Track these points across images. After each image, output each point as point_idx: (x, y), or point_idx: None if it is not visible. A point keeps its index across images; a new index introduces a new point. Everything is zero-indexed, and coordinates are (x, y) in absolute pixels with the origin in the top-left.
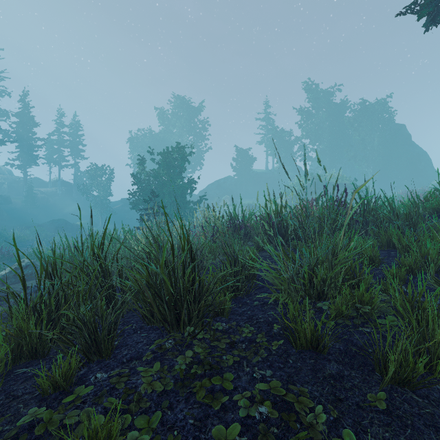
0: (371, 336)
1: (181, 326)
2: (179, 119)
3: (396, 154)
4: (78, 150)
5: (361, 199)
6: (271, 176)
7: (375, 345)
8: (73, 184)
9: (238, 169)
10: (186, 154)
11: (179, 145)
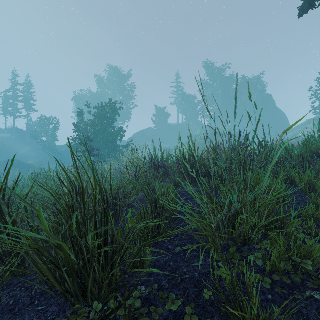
0: (319, 301)
1: (89, 296)
2: (113, 84)
3: (266, 114)
4: (30, 104)
5: (260, 143)
6: (181, 128)
7: None
8: (26, 131)
9: (157, 122)
10: (117, 108)
11: (111, 101)
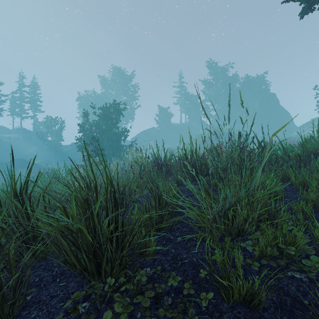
0: (300, 281)
1: (103, 274)
2: (116, 84)
3: (269, 113)
4: (36, 105)
5: (259, 143)
6: (184, 127)
7: (308, 294)
8: (33, 132)
9: (160, 122)
10: (121, 109)
11: (115, 102)
